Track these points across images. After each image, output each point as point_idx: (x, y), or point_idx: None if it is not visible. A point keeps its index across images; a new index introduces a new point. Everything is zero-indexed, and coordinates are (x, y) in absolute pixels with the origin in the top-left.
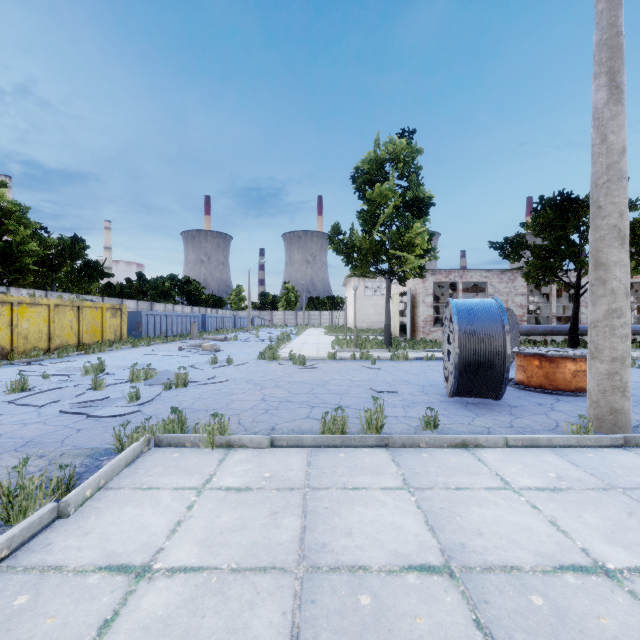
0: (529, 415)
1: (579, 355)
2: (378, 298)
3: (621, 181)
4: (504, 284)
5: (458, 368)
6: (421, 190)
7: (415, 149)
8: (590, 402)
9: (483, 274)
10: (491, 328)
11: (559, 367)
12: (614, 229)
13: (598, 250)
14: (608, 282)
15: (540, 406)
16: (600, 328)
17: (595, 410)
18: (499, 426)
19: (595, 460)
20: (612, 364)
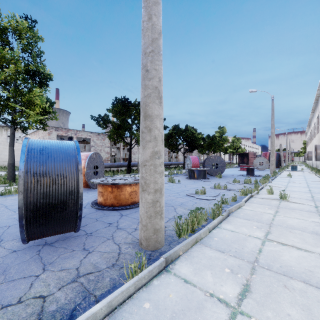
0: (99, 244)
1: (133, 182)
2: (20, 144)
3: (160, 55)
4: (100, 141)
5: (24, 216)
6: (42, 67)
7: (37, 35)
8: (142, 226)
9: (88, 134)
10: (65, 168)
11: (122, 191)
12: (156, 90)
13: (147, 104)
14: (153, 130)
15: (110, 227)
16: (148, 166)
17: (145, 232)
18: (62, 285)
19: (152, 318)
20: (155, 194)
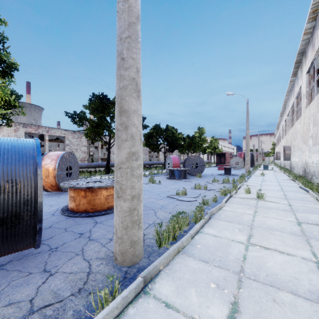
0: (65, 263)
1: (109, 185)
2: None
3: (138, 42)
4: (75, 139)
5: None
6: (5, 54)
7: None
8: (116, 238)
9: (63, 132)
10: (19, 172)
11: (97, 195)
12: (133, 81)
13: (122, 98)
14: (129, 128)
15: (80, 238)
16: (124, 169)
17: (120, 246)
18: None
19: None
20: (132, 201)
